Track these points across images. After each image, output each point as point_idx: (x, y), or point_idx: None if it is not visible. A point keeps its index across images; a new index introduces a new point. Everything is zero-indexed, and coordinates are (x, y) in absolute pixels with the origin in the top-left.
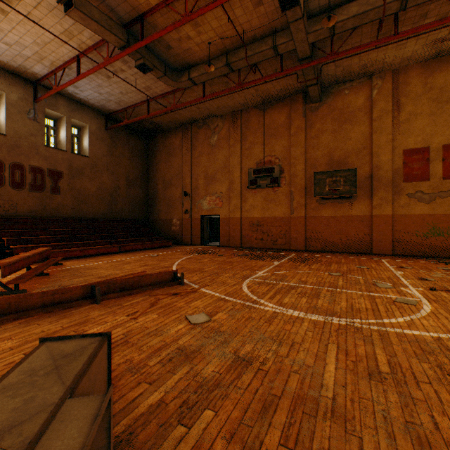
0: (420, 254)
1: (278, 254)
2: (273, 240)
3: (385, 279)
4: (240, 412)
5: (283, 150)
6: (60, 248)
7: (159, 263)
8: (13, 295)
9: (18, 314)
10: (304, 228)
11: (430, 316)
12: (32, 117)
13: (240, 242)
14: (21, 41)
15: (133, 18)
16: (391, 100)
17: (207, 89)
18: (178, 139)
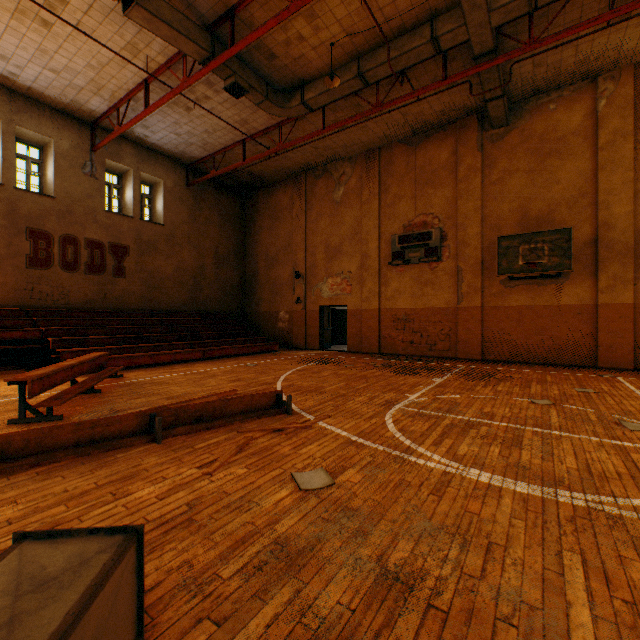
0: None
1: (438, 365)
2: (430, 343)
3: (636, 414)
4: None
5: (446, 204)
6: (122, 353)
7: (258, 377)
8: (44, 424)
9: (39, 458)
10: (479, 326)
11: None
12: (89, 171)
13: (377, 345)
14: (71, 66)
15: (219, 15)
16: (633, 114)
17: (329, 118)
18: (287, 196)
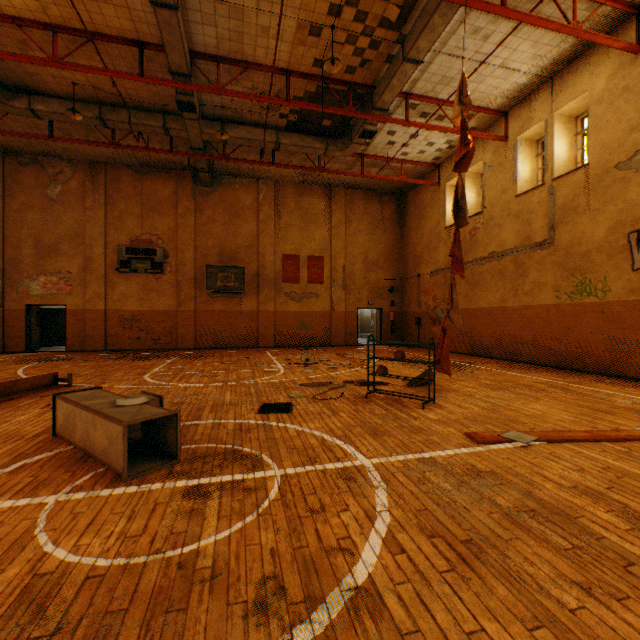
0: (294, 345)
1: (165, 354)
2: (156, 338)
3: (265, 362)
4: (188, 412)
5: (169, 230)
6: None
7: None
8: None
9: None
10: (194, 324)
11: (282, 374)
12: None
13: (104, 343)
14: None
15: None
16: (274, 208)
17: (55, 124)
18: None
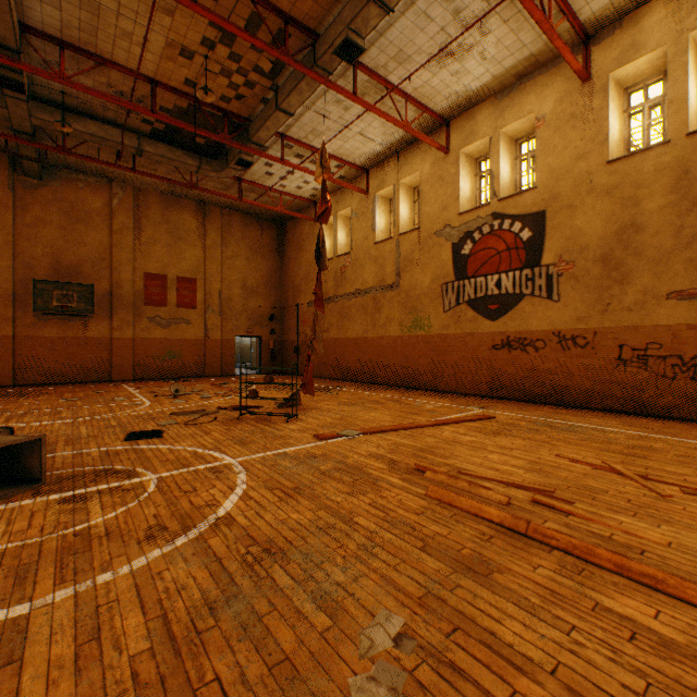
0: (160, 377)
1: None
2: None
3: (124, 396)
4: None
5: None
6: None
7: None
8: None
9: None
10: (12, 354)
11: (149, 407)
12: None
13: None
14: None
15: None
16: (134, 218)
17: None
18: None
